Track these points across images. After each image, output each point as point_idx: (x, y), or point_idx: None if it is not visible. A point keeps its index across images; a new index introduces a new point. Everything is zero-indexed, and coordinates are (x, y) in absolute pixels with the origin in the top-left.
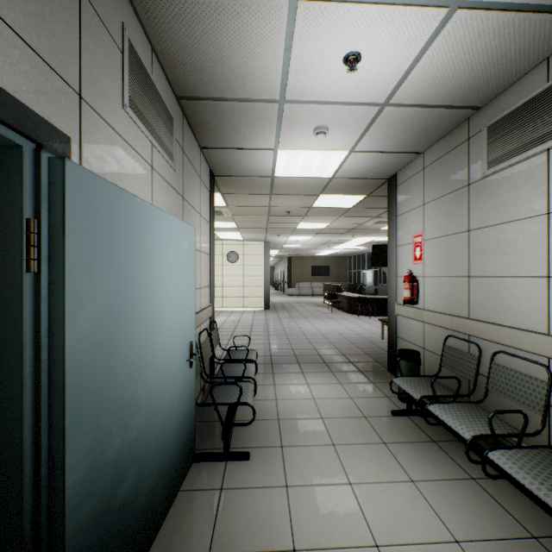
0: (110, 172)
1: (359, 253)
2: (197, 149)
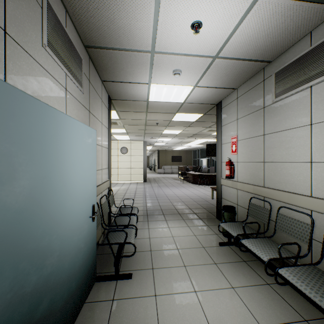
0: (32, 89)
1: (198, 148)
2: (100, 82)
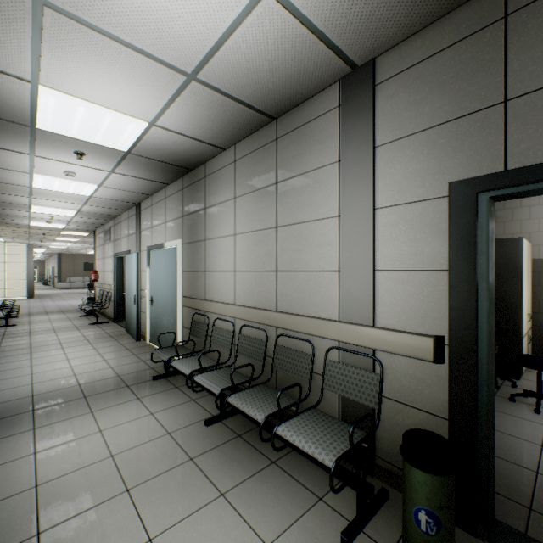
0: None
1: None
2: None
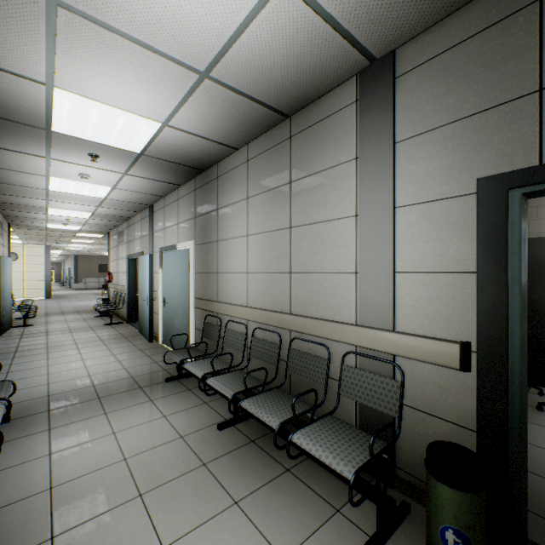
0: None
1: None
2: (6, 222)
